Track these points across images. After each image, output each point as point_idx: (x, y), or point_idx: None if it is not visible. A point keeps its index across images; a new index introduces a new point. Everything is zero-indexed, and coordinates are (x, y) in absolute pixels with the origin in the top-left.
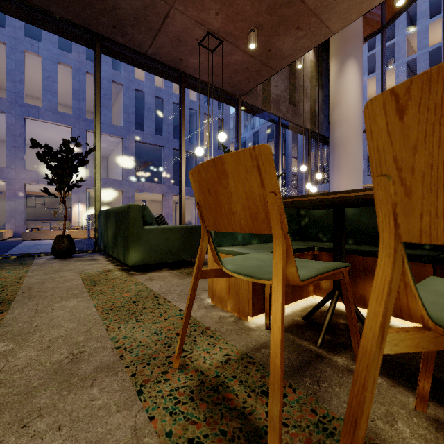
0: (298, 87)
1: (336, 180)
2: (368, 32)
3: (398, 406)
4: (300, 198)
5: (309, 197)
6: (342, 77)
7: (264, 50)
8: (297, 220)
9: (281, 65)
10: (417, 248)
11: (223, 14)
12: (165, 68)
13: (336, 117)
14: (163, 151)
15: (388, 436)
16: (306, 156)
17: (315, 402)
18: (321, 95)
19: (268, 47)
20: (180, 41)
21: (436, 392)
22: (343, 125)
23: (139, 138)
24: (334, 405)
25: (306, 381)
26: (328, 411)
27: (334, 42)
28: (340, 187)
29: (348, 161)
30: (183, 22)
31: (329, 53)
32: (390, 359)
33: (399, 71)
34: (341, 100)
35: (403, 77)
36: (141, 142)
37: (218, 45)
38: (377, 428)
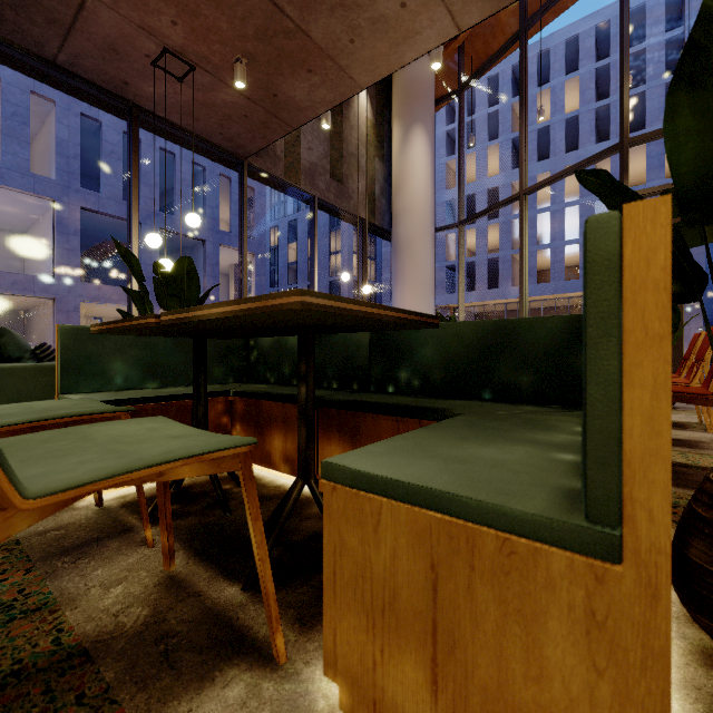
0: (346, 155)
1: (400, 297)
2: (448, 91)
3: (147, 570)
4: (112, 324)
5: (117, 323)
6: (407, 149)
7: (267, 93)
8: (244, 354)
9: (298, 120)
10: (349, 389)
11: (185, 25)
12: (97, 92)
13: (399, 206)
14: (141, 232)
15: (87, 600)
16: (360, 259)
17: (39, 581)
18: (383, 171)
19: (271, 90)
20: (116, 52)
21: (219, 550)
22: (408, 218)
23: (91, 204)
24: (61, 580)
25: (61, 561)
26: (44, 587)
27: (397, 97)
28: (405, 307)
29: (415, 270)
30: (116, 23)
31: (392, 111)
32: (218, 523)
33: (504, 151)
34: (406, 182)
35: (508, 159)
36: (96, 212)
37: (187, 72)
38: (84, 594)
